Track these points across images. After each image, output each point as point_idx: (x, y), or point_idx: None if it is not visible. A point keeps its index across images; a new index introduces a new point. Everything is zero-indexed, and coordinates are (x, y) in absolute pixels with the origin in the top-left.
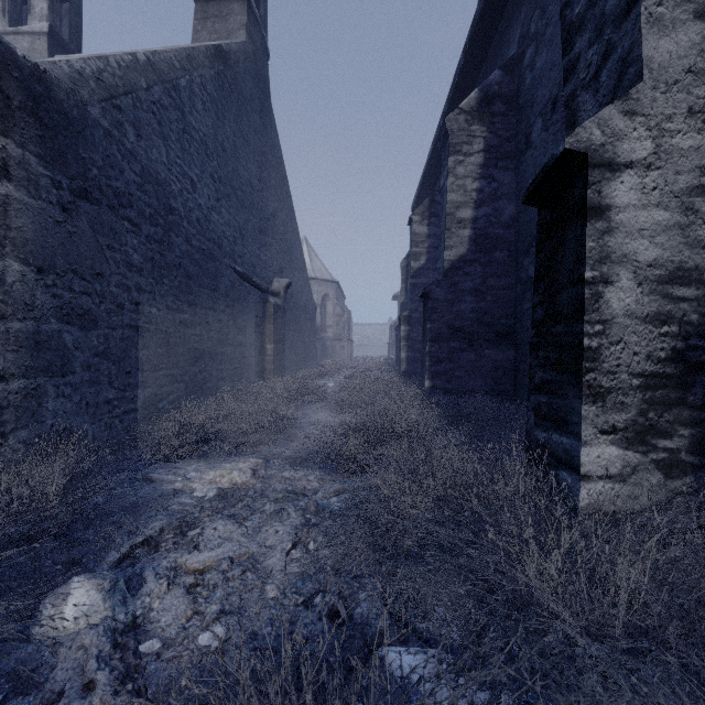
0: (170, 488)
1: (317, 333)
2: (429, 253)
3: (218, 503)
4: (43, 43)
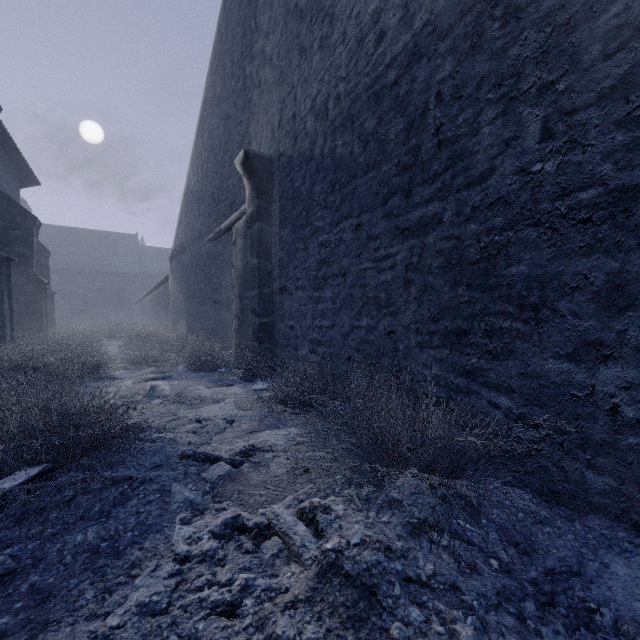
0: None
1: None
2: None
3: None
4: None
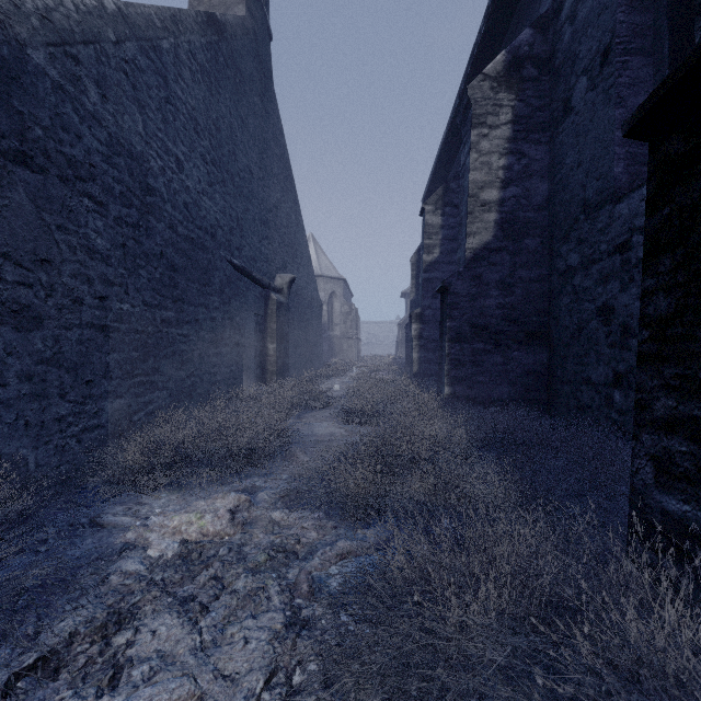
0: (118, 541)
1: (324, 331)
2: (442, 246)
3: (174, 573)
4: None
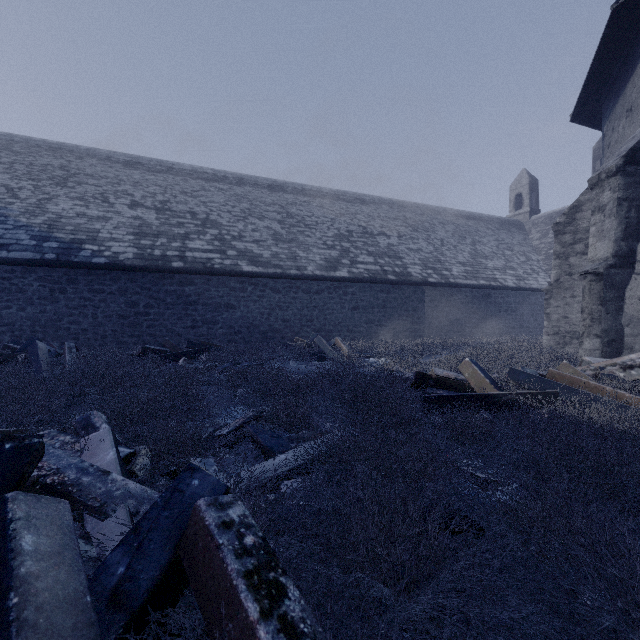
0: None
1: None
2: None
3: None
4: (527, 215)
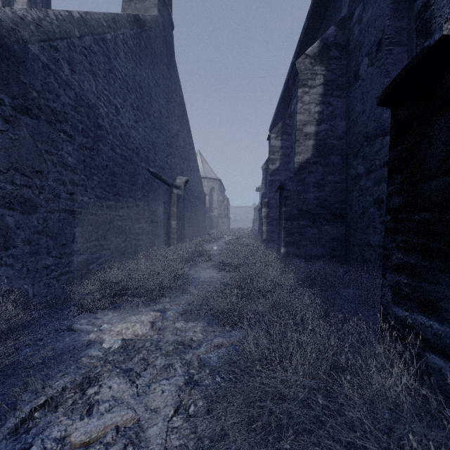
0: (85, 339)
1: (207, 213)
2: (281, 159)
3: (119, 356)
4: None
